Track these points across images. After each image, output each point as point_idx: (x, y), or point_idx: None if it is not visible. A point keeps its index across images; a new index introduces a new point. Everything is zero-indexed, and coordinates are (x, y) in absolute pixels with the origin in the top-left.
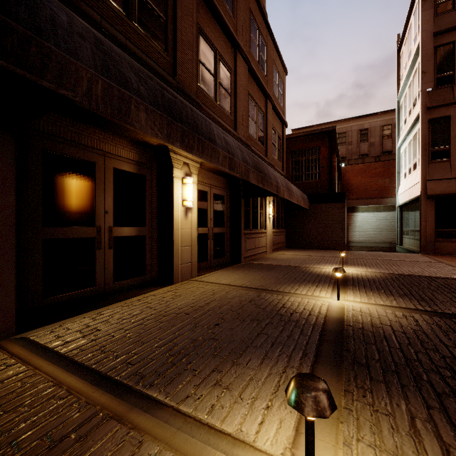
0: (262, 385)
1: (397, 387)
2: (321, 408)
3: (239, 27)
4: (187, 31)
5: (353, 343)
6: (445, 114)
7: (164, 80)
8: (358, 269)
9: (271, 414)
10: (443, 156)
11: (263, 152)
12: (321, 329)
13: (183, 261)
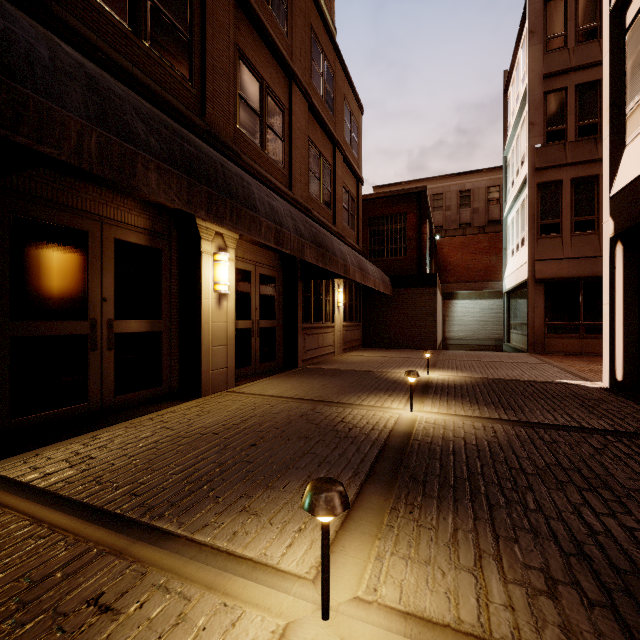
0: (298, 509)
1: (449, 501)
2: (331, 507)
3: (295, 49)
4: (221, 55)
5: (415, 458)
6: (556, 178)
7: (187, 121)
8: (447, 374)
9: (303, 536)
10: (554, 230)
11: (329, 219)
12: (382, 445)
13: (215, 365)
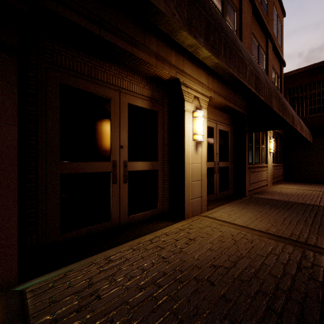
0: None
1: None
2: None
3: None
4: None
5: None
6: None
7: None
8: None
9: None
10: None
11: None
12: None
13: (193, 195)
